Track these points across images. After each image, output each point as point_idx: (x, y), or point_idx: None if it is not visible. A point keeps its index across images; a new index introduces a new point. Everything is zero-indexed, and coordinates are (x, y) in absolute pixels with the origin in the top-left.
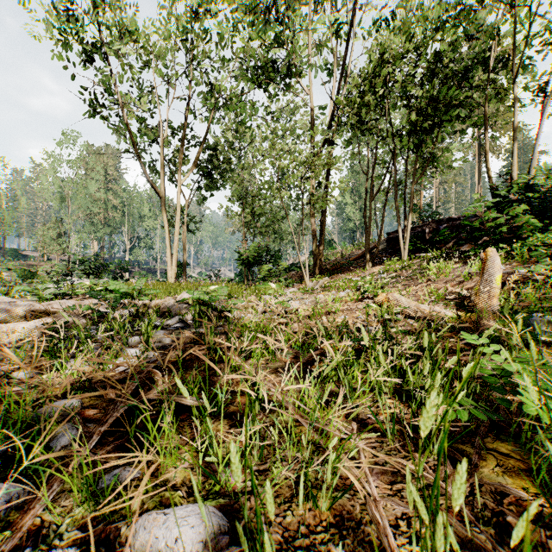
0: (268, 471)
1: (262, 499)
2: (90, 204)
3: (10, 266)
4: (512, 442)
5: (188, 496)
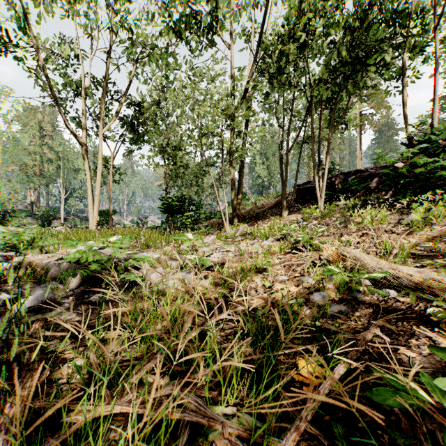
0: None
1: None
2: (23, 156)
3: None
4: None
5: None
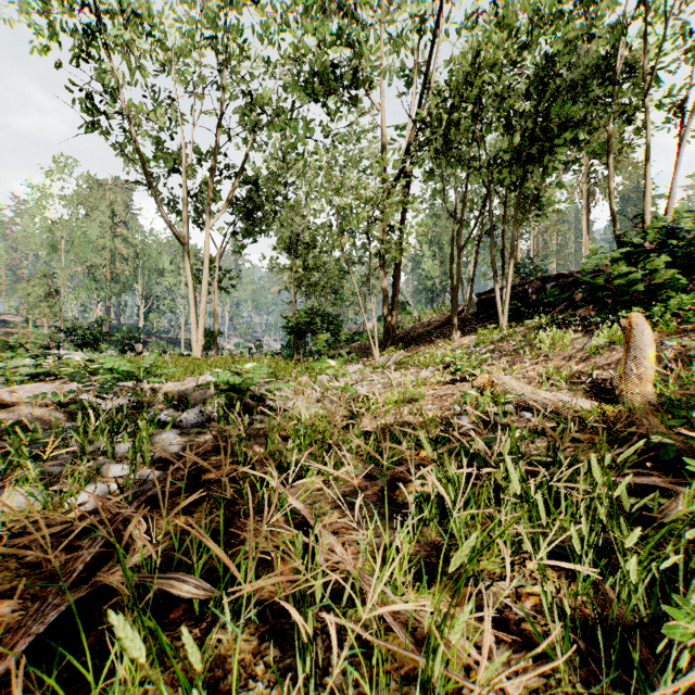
0: None
1: None
2: (91, 254)
3: None
4: None
5: None
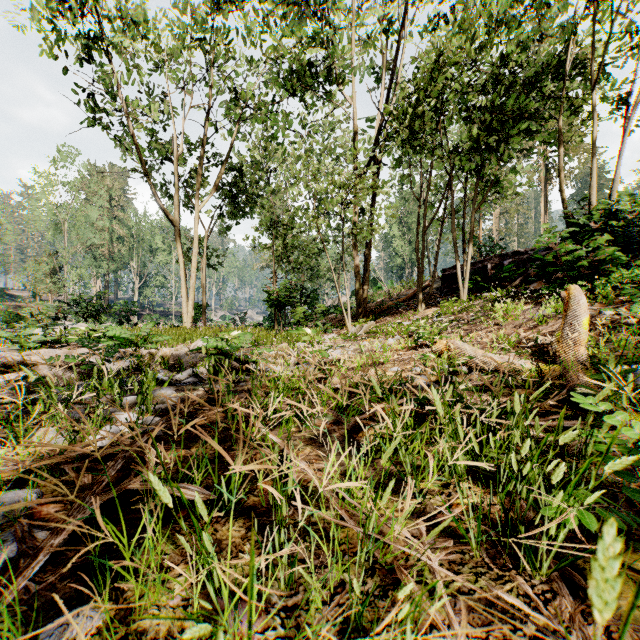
0: (300, 608)
1: None
2: (91, 235)
3: None
4: None
5: None
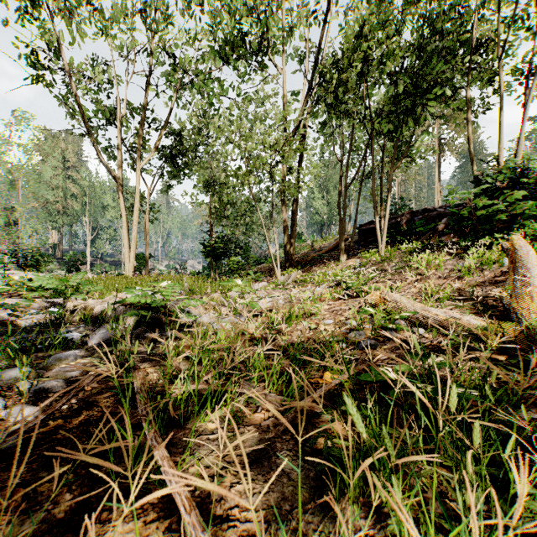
0: None
1: None
2: (45, 192)
3: None
4: None
5: None
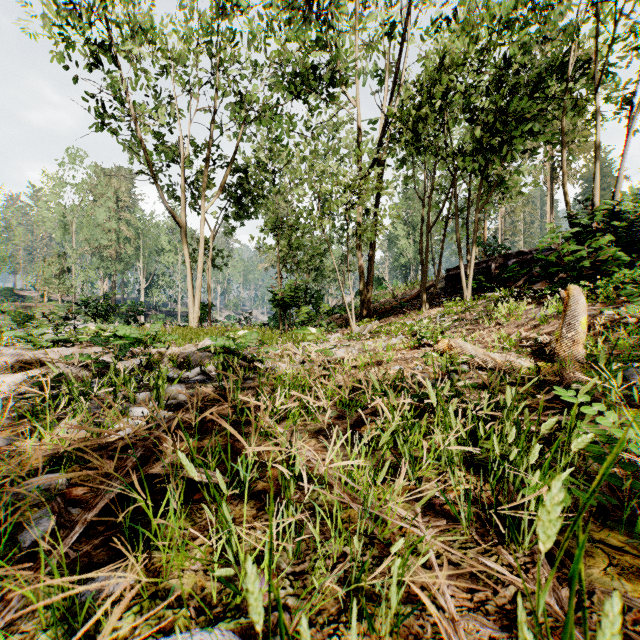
0: (307, 574)
1: (299, 619)
2: (98, 236)
3: (4, 308)
4: (623, 531)
5: (198, 613)
